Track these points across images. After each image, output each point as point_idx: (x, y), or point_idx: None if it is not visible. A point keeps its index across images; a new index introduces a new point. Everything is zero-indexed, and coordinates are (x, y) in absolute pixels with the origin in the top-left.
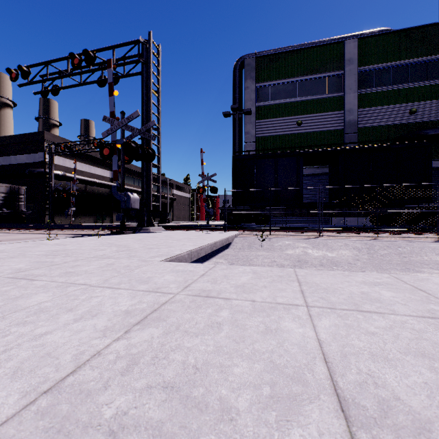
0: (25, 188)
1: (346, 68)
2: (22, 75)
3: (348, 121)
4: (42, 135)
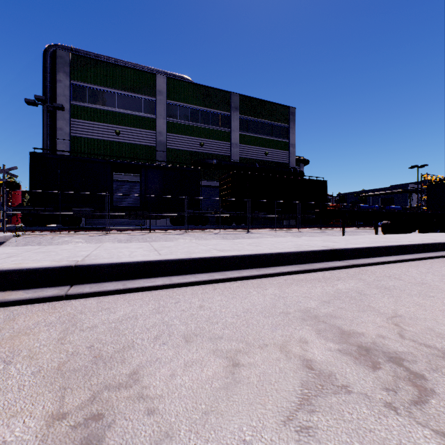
0: None
1: (157, 97)
2: None
3: (159, 140)
4: None
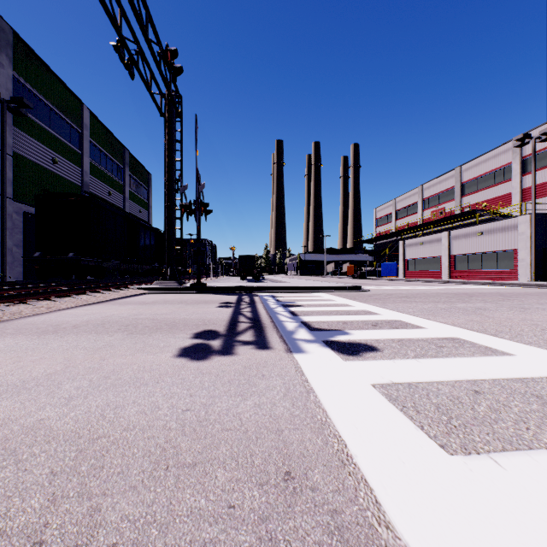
0: None
1: (85, 131)
2: None
3: (86, 181)
4: None
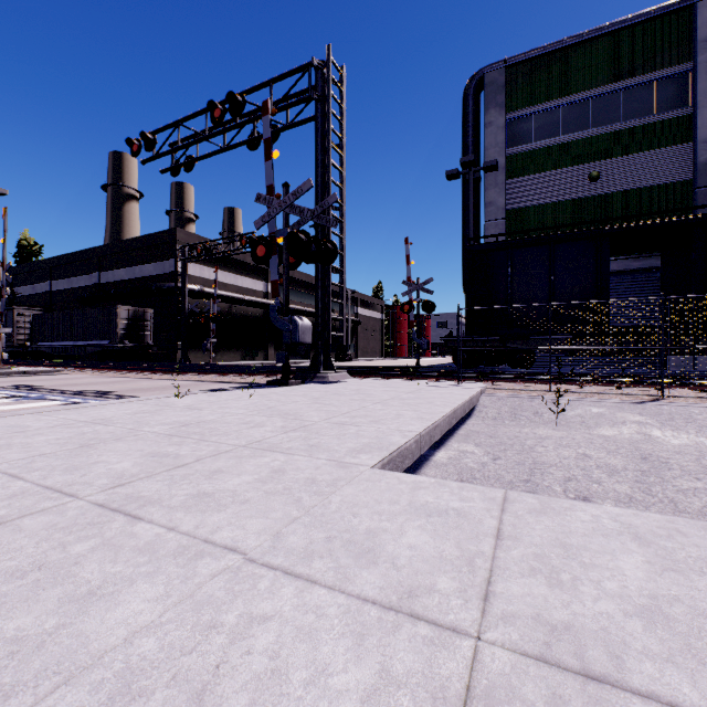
0: (151, 311)
1: (699, 58)
2: (146, 145)
3: (704, 161)
4: (174, 234)
